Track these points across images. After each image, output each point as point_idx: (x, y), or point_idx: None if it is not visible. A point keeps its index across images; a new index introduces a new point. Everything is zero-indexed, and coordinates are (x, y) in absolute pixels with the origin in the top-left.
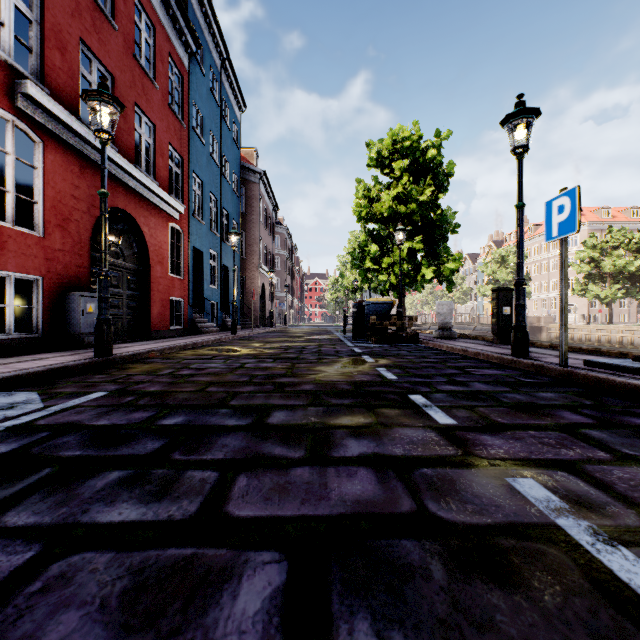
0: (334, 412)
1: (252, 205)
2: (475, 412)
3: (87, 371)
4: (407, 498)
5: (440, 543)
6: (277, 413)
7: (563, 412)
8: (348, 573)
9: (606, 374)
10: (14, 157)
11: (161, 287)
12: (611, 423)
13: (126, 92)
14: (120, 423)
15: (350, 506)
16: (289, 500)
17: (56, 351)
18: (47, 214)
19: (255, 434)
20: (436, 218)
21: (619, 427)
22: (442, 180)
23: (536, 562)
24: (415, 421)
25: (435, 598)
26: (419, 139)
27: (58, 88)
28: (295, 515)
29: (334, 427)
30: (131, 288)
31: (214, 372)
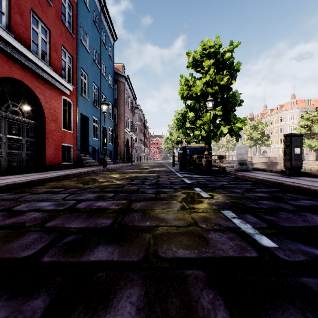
0: None
1: (121, 94)
2: None
3: None
4: None
5: None
6: None
7: None
8: None
9: None
10: None
11: (55, 137)
12: None
13: None
14: None
15: None
16: None
17: None
18: None
19: None
20: (229, 96)
21: None
22: (233, 73)
23: None
24: None
25: None
26: (219, 47)
27: None
28: None
29: None
30: (30, 136)
31: (20, 222)
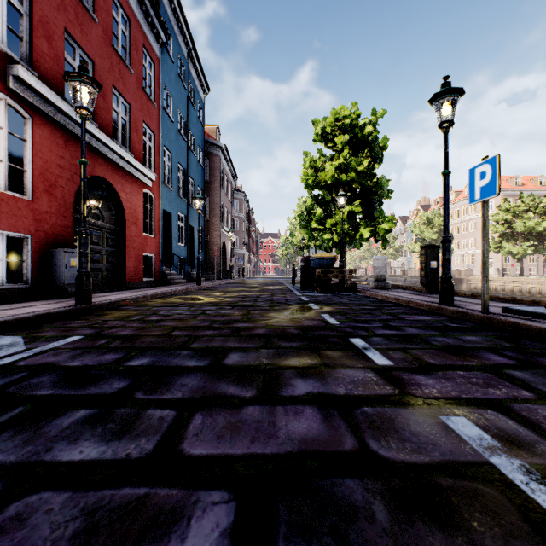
0: (283, 354)
1: (214, 174)
2: (409, 354)
3: (68, 317)
4: (350, 436)
5: (382, 482)
6: (232, 355)
7: (487, 354)
8: (294, 514)
9: (523, 320)
10: (6, 131)
11: (136, 244)
12: (531, 364)
13: (105, 76)
14: (91, 364)
15: (296, 444)
16: (240, 438)
17: (43, 299)
18: (35, 181)
19: (212, 374)
20: (372, 185)
21: (539, 368)
22: (377, 152)
23: (474, 502)
24: (356, 362)
25: (378, 541)
26: (358, 117)
27: (45, 72)
28: (245, 453)
29: (283, 368)
30: (109, 245)
31: (179, 318)
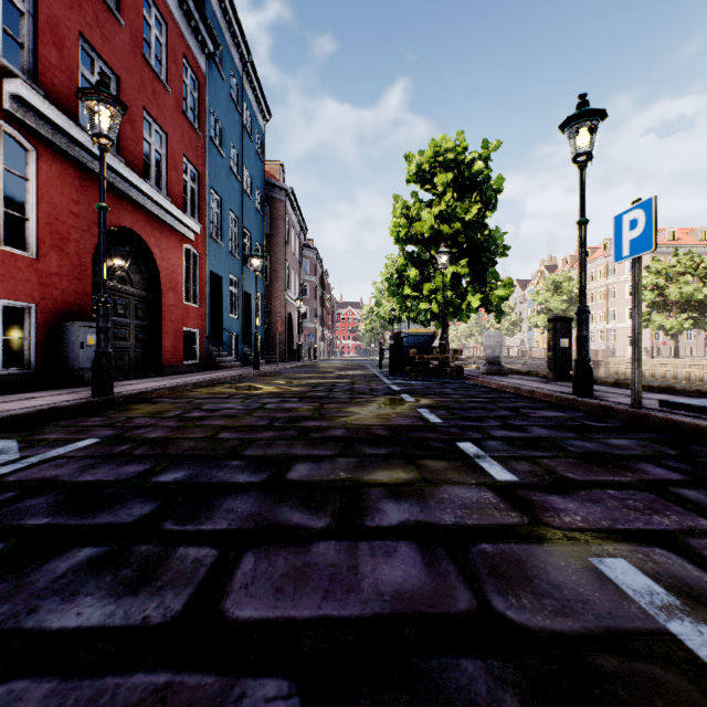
0: (368, 465)
1: (278, 225)
2: (538, 465)
3: (82, 413)
4: (463, 589)
5: (514, 664)
6: (299, 466)
7: (645, 465)
8: None
9: (689, 417)
10: (2, 167)
11: (174, 316)
12: (706, 479)
13: (134, 96)
14: (106, 479)
15: (388, 602)
16: (307, 592)
17: (51, 389)
18: (41, 233)
19: (270, 494)
20: (483, 239)
21: None
22: (490, 197)
23: (653, 698)
24: (467, 477)
25: None
26: (464, 151)
27: (54, 89)
28: (314, 616)
29: (368, 485)
30: (140, 317)
31: (229, 414)
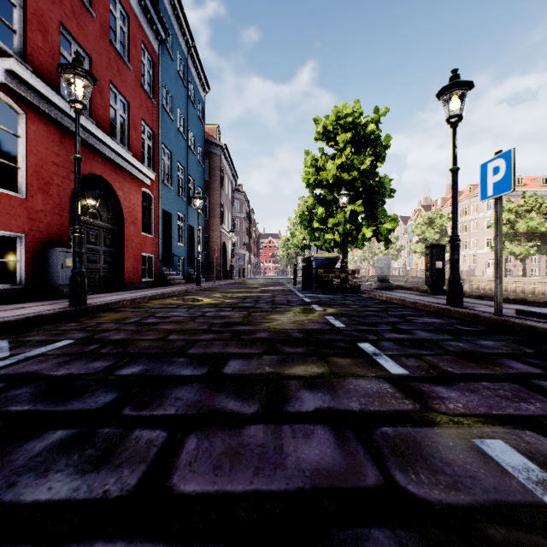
0: (288, 361)
1: (215, 174)
2: (424, 361)
3: (61, 319)
4: (371, 466)
5: (418, 534)
6: (233, 362)
7: (509, 361)
8: None
9: (541, 323)
10: None
11: (134, 244)
12: None
13: (103, 72)
14: (78, 373)
15: (309, 477)
16: (241, 469)
17: (37, 301)
18: (30, 178)
19: (210, 385)
20: (375, 184)
21: None
22: (380, 151)
23: None
24: (367, 371)
25: None
26: (360, 115)
27: (40, 66)
28: (247, 490)
29: (288, 377)
30: (107, 245)
31: (177, 320)
